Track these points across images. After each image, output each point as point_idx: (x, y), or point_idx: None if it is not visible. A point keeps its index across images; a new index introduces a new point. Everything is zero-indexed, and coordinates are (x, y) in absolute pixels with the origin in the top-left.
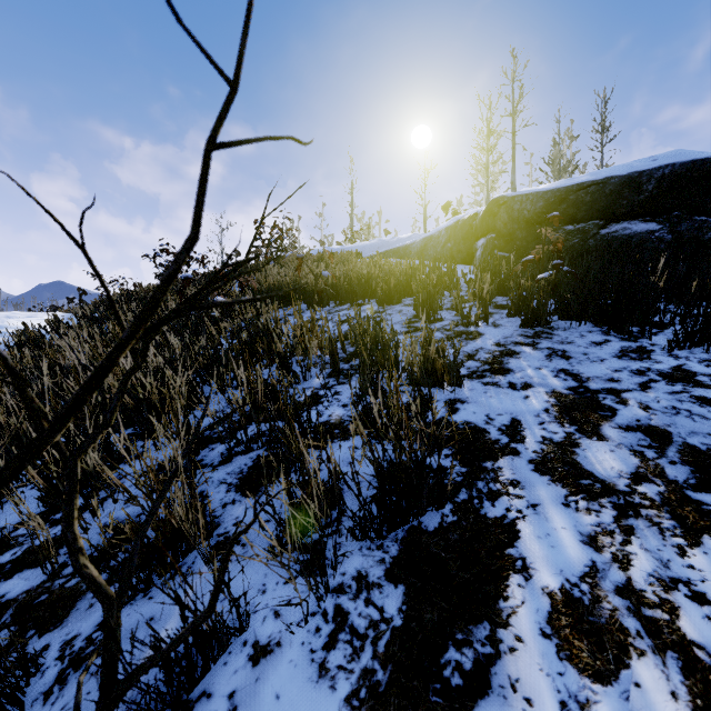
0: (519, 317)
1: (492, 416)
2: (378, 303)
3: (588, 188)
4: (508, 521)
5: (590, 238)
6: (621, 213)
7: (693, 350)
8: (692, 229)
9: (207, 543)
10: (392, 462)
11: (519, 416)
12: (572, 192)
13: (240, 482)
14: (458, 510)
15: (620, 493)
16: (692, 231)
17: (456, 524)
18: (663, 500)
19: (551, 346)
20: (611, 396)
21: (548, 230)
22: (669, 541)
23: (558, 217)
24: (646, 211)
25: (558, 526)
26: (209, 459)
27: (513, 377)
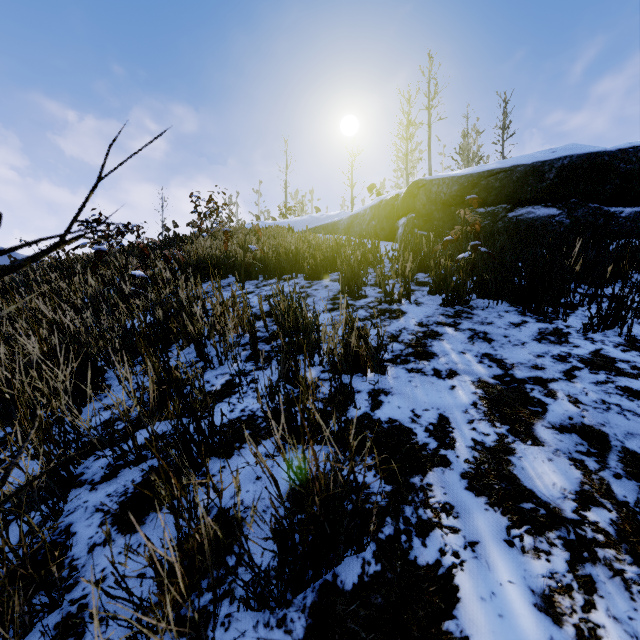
0: (439, 294)
1: (418, 411)
2: (305, 278)
3: (497, 174)
4: (443, 571)
5: (499, 220)
6: (526, 199)
7: (606, 333)
8: (587, 215)
9: (52, 618)
10: (302, 495)
11: (446, 411)
12: (483, 178)
13: (120, 509)
14: (382, 553)
15: (569, 523)
16: (587, 217)
17: (379, 578)
18: (619, 533)
19: (472, 326)
20: (538, 386)
21: (466, 212)
22: (639, 602)
23: (477, 199)
24: (547, 197)
25: (503, 578)
26: (90, 472)
27: (438, 362)
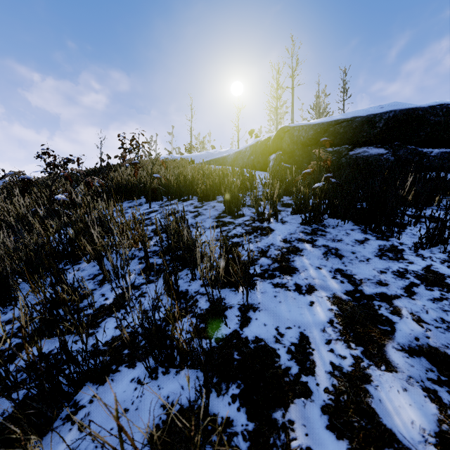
0: (299, 214)
1: (282, 329)
2: (198, 200)
3: (341, 123)
4: None
5: (343, 157)
6: (362, 141)
7: (432, 250)
8: (406, 154)
9: None
10: None
11: (306, 330)
12: (331, 126)
13: None
14: None
15: None
16: (406, 155)
17: None
18: None
19: (326, 243)
20: (385, 303)
21: (320, 150)
22: None
23: (328, 141)
24: (378, 141)
25: None
26: None
27: (299, 277)
